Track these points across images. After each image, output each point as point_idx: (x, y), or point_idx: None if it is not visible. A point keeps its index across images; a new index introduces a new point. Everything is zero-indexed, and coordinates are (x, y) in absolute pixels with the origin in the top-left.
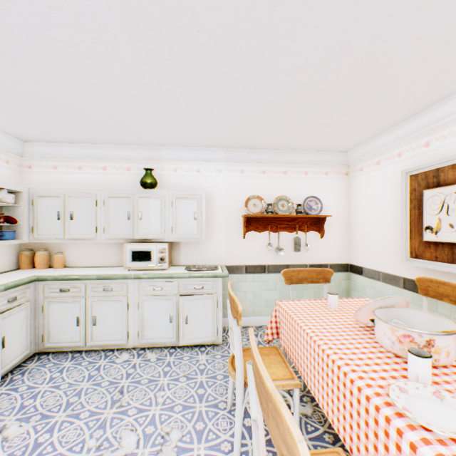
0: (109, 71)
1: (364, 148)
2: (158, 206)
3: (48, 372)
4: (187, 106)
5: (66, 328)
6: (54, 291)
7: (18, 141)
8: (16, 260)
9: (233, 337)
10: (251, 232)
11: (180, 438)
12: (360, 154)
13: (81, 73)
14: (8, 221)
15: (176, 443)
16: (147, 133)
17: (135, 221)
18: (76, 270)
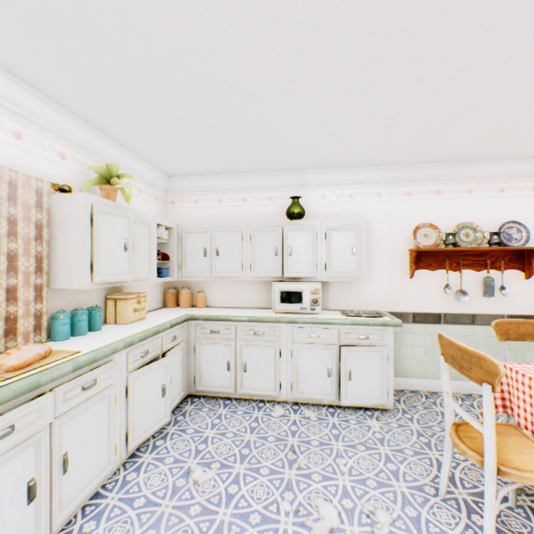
0: (297, 85)
1: None
2: (309, 239)
3: (206, 417)
4: (367, 116)
5: (216, 371)
6: (205, 331)
7: (165, 177)
8: (162, 298)
9: (449, 405)
10: (420, 270)
11: (391, 522)
12: None
13: (265, 92)
14: (162, 258)
15: (388, 528)
16: (300, 155)
17: (284, 257)
18: (220, 310)
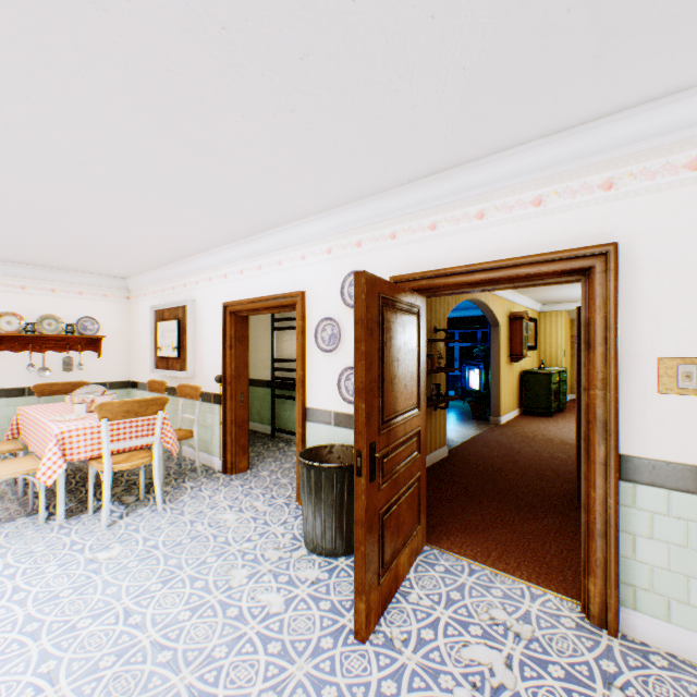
0: None
1: (138, 280)
2: None
3: None
4: None
5: None
6: None
7: None
8: None
9: None
10: (6, 352)
11: None
12: (137, 284)
13: None
14: None
15: None
16: None
17: None
18: None
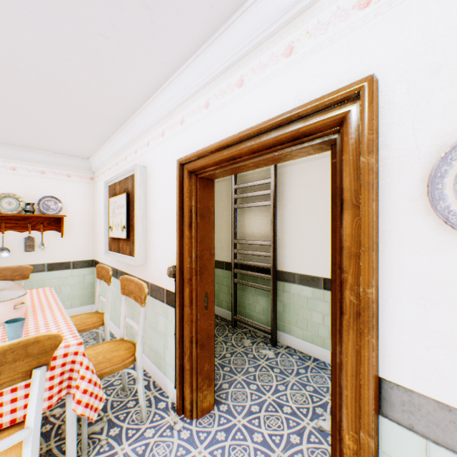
0: None
1: (97, 158)
2: None
3: None
4: None
5: None
6: None
7: None
8: None
9: None
10: None
11: None
12: (97, 163)
13: None
14: None
15: None
16: None
17: None
18: None
